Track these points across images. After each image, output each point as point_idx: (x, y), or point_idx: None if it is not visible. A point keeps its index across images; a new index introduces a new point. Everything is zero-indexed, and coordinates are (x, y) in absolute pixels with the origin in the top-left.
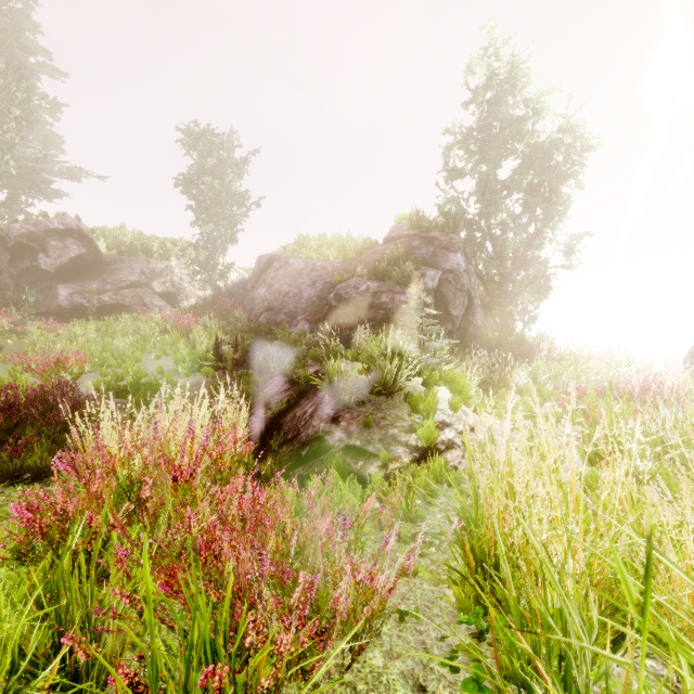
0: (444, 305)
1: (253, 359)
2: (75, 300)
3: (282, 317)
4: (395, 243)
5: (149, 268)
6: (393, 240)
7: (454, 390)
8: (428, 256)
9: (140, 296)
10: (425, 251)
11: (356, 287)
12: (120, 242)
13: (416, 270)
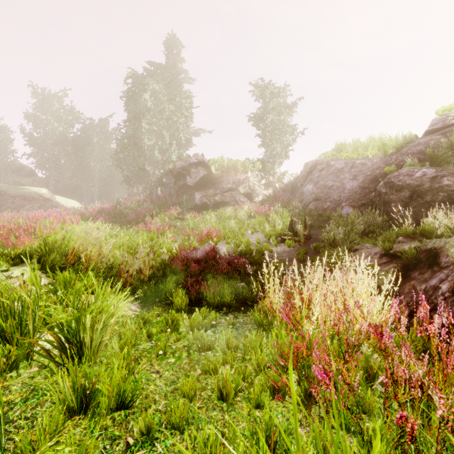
0: None
1: (315, 235)
2: (203, 201)
3: (328, 204)
4: (441, 133)
5: (236, 179)
6: (436, 131)
7: None
8: None
9: (233, 196)
10: None
11: (409, 175)
12: (222, 165)
13: None
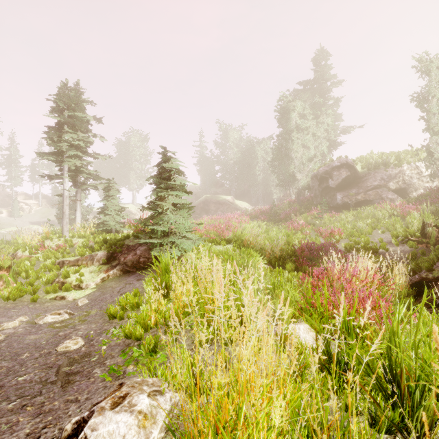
0: None
1: None
2: (343, 200)
3: None
4: None
5: (386, 175)
6: None
7: None
8: None
9: (379, 194)
10: None
11: None
12: (368, 163)
13: None
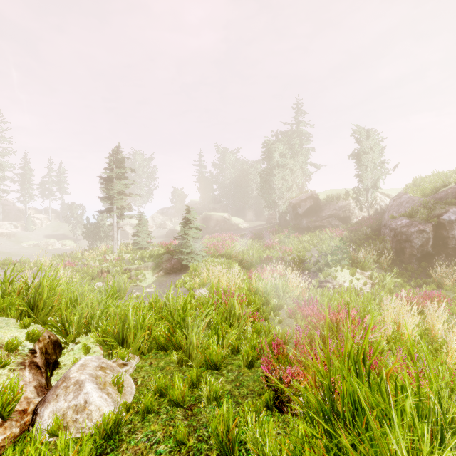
0: None
1: None
2: (307, 224)
3: (387, 230)
4: None
5: (337, 206)
6: None
7: (350, 275)
8: None
9: (329, 220)
10: None
11: (396, 222)
12: (327, 196)
13: (442, 209)
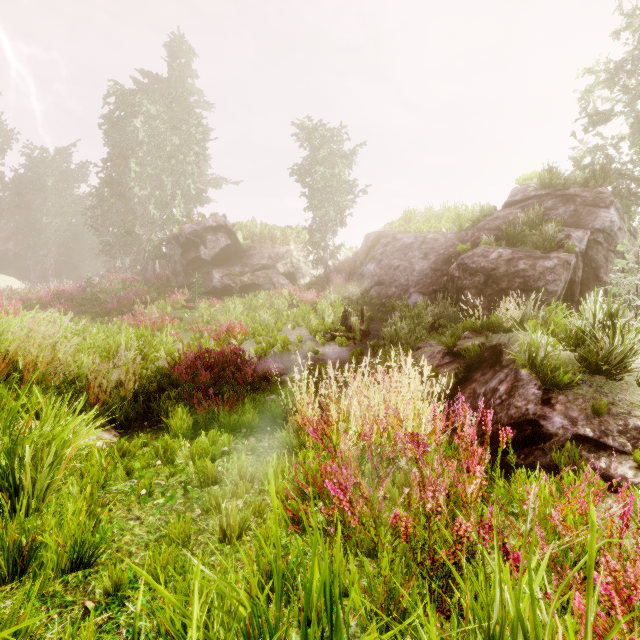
0: (592, 270)
1: (376, 330)
2: (224, 282)
3: (393, 290)
4: (520, 206)
5: (274, 252)
6: (516, 203)
7: None
8: (567, 216)
9: (269, 276)
10: (562, 210)
11: (484, 256)
12: (253, 232)
13: (558, 232)
